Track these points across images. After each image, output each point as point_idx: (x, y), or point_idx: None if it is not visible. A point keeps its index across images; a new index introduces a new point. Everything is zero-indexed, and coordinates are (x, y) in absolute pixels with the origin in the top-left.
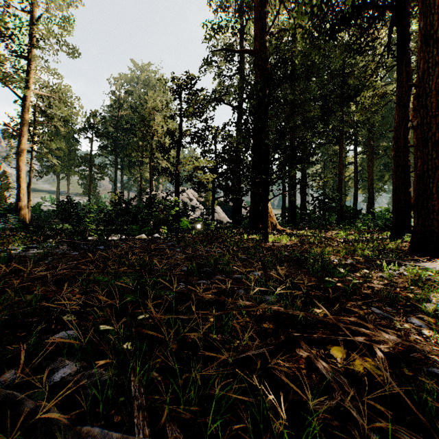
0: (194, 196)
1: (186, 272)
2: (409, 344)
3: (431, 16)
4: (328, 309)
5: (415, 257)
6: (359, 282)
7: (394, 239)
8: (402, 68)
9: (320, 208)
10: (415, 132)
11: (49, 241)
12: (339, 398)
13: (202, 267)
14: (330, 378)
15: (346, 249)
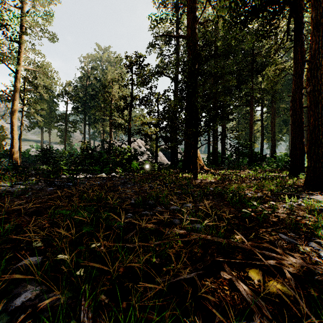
0: (142, 144)
1: (134, 204)
2: (312, 267)
3: (320, 9)
4: (245, 235)
5: (308, 191)
6: (269, 213)
7: (291, 177)
8: (297, 49)
9: (236, 153)
10: (308, 97)
11: (31, 178)
12: (259, 321)
13: (147, 200)
14: (250, 301)
15: (257, 185)
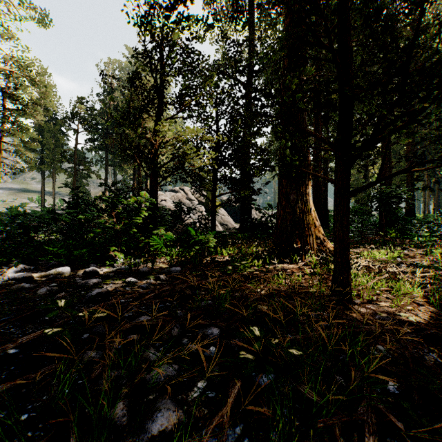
0: (194, 196)
1: None
2: None
3: None
4: None
5: None
6: None
7: None
8: None
9: (381, 210)
10: None
11: None
12: None
13: None
14: None
15: None
